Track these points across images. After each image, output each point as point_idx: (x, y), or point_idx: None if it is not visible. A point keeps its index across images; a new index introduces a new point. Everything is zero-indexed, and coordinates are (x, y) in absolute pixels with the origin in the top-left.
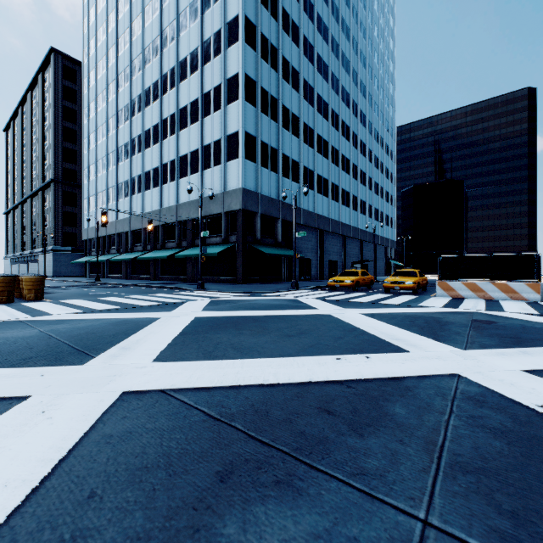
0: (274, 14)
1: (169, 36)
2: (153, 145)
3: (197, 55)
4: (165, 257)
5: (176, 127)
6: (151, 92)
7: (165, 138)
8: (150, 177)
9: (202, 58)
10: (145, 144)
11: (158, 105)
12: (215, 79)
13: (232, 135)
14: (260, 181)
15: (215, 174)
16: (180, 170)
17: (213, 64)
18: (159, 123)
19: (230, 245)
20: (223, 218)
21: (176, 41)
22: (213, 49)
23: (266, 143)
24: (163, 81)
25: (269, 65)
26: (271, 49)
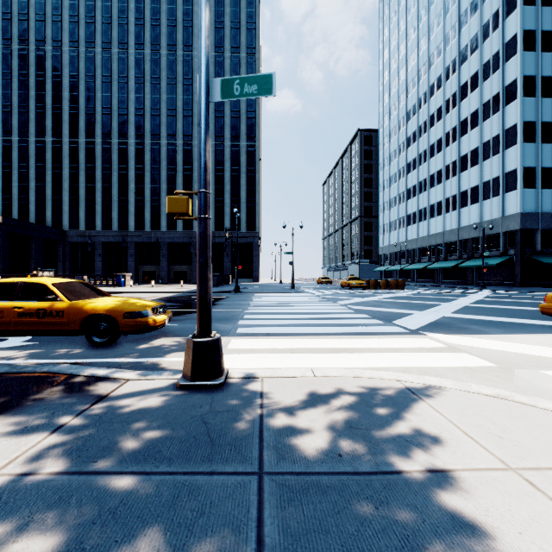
0: None
1: (450, 104)
2: (436, 185)
3: (476, 115)
4: (449, 267)
5: (457, 171)
6: (435, 146)
7: (447, 179)
8: (434, 209)
9: (481, 117)
10: (430, 185)
11: (441, 156)
12: (493, 131)
13: (509, 172)
14: (541, 202)
15: (493, 203)
16: (460, 202)
17: (491, 120)
18: (442, 169)
19: (507, 257)
20: (501, 237)
21: (457, 108)
22: (491, 108)
23: (548, 167)
24: (445, 137)
25: (551, 98)
26: None
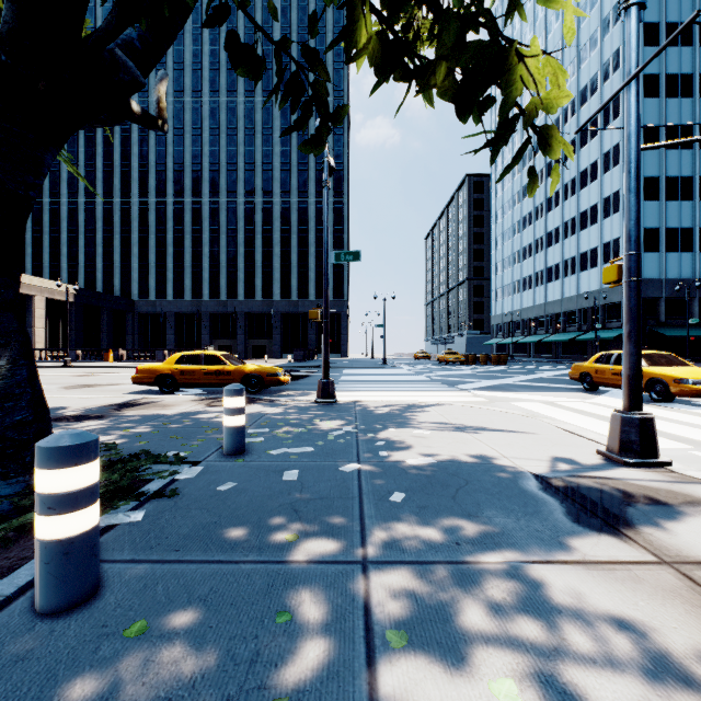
0: (687, 93)
1: None
2: (554, 245)
3: (596, 166)
4: (566, 340)
5: (576, 229)
6: (553, 199)
7: (566, 238)
8: (552, 272)
9: (601, 169)
10: (547, 244)
11: (559, 211)
12: (613, 186)
13: None
14: (665, 267)
15: None
16: (580, 265)
17: (612, 173)
18: (561, 226)
19: None
20: (621, 306)
21: (576, 157)
22: (612, 160)
23: (674, 228)
24: (564, 189)
25: (678, 149)
26: (682, 131)
